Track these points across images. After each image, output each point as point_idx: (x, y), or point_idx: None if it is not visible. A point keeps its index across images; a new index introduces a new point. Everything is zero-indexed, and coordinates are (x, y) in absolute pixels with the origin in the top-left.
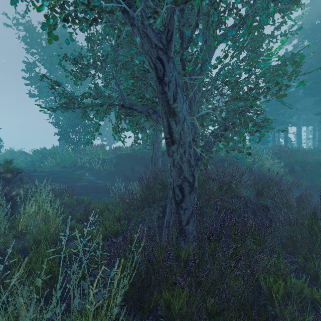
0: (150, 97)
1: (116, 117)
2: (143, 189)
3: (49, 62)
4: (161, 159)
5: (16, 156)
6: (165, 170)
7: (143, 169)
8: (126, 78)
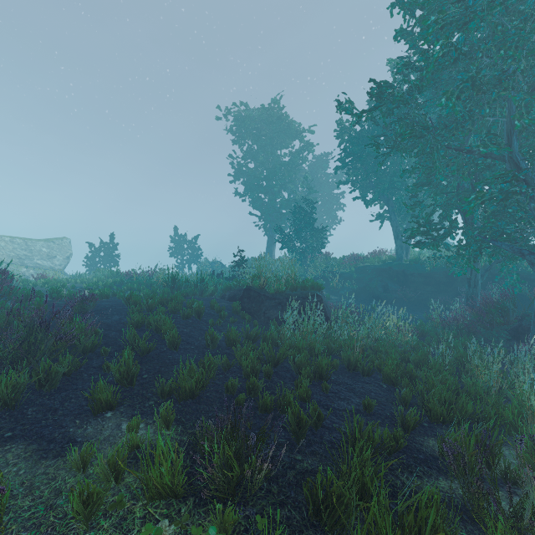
0: (511, 233)
1: (473, 250)
2: (477, 312)
3: (261, 154)
4: (480, 281)
5: (216, 267)
6: (508, 295)
7: (401, 287)
8: (484, 218)
